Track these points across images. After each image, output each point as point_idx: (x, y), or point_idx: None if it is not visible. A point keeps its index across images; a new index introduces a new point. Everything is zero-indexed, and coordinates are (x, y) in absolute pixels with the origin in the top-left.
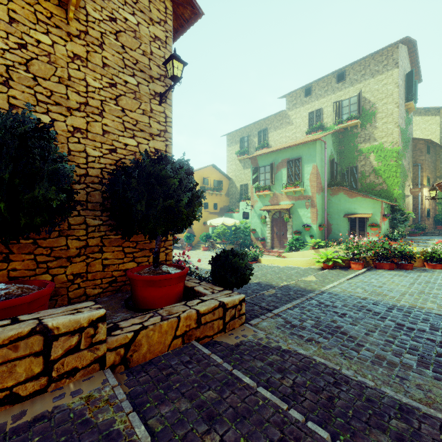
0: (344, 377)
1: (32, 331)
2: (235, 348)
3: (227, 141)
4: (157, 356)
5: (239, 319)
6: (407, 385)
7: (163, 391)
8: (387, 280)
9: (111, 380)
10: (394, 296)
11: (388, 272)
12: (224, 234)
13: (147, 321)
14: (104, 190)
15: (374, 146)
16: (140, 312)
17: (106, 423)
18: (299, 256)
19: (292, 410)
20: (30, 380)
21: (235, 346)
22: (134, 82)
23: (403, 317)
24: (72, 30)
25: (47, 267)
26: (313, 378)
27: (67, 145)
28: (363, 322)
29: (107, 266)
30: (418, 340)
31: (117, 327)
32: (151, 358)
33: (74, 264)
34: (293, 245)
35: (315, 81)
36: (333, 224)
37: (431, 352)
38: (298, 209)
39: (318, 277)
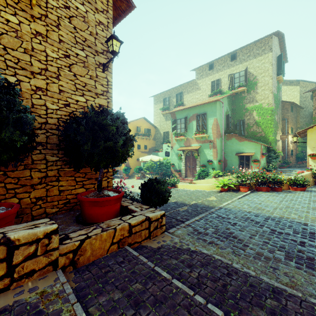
0: (235, 269)
1: None
2: (157, 250)
3: (154, 101)
4: (98, 258)
5: (161, 229)
6: (277, 273)
7: (101, 285)
8: (265, 198)
9: (61, 278)
10: (269, 210)
11: (265, 193)
12: (152, 167)
13: (91, 232)
14: (60, 134)
15: (256, 106)
16: (87, 225)
17: (55, 312)
18: (204, 183)
19: (197, 295)
20: None
21: (157, 249)
22: (83, 55)
23: (275, 225)
24: (35, 13)
25: (15, 193)
26: (212, 270)
27: (31, 100)
28: (248, 229)
29: (62, 191)
30: (285, 241)
31: (67, 237)
32: (94, 260)
33: (37, 190)
34: (201, 175)
35: (216, 60)
36: (228, 160)
37: (294, 249)
38: (204, 149)
39: (217, 197)
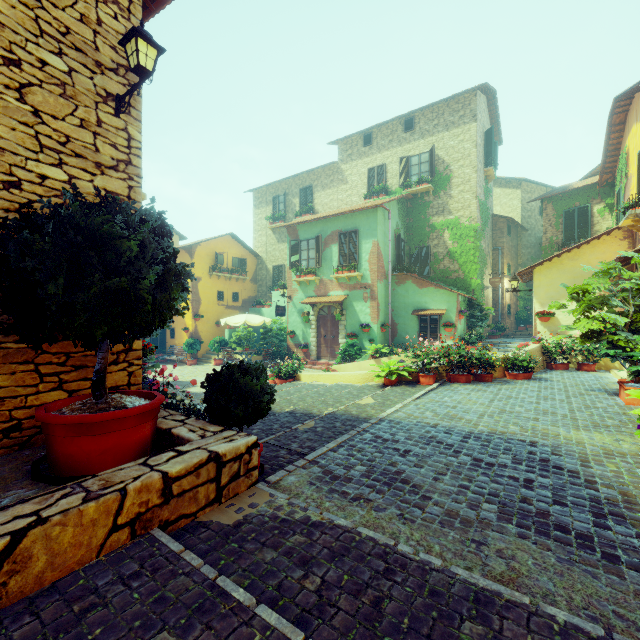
0: (401, 557)
1: None
2: (232, 531)
3: (254, 200)
4: (72, 572)
5: (248, 477)
6: (485, 554)
7: None
8: (463, 397)
9: None
10: (470, 419)
11: (464, 386)
12: (249, 339)
13: (51, 507)
14: None
15: (449, 221)
16: (59, 484)
17: None
18: (354, 369)
19: None
20: None
21: (233, 527)
22: (61, 66)
23: (481, 448)
24: None
25: None
26: (354, 567)
27: None
28: (432, 461)
29: None
30: (499, 481)
31: None
32: (57, 579)
33: None
34: (347, 353)
35: (376, 126)
36: (400, 323)
37: (515, 496)
38: (354, 303)
39: (376, 398)
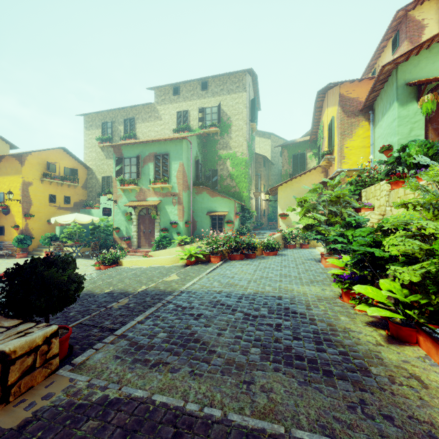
0: (188, 417)
1: None
2: (14, 435)
3: (85, 123)
4: None
5: (46, 367)
6: (253, 392)
7: None
8: (238, 269)
9: None
10: (243, 285)
11: (239, 262)
12: (79, 234)
13: None
14: None
15: (230, 154)
16: None
17: None
18: (166, 254)
19: None
20: None
21: (16, 429)
22: None
23: (250, 305)
24: None
25: None
26: None
27: None
28: (217, 320)
29: None
30: (261, 328)
31: None
32: None
33: None
34: (160, 243)
35: (182, 83)
36: (198, 221)
37: (271, 338)
38: (166, 206)
39: (180, 275)
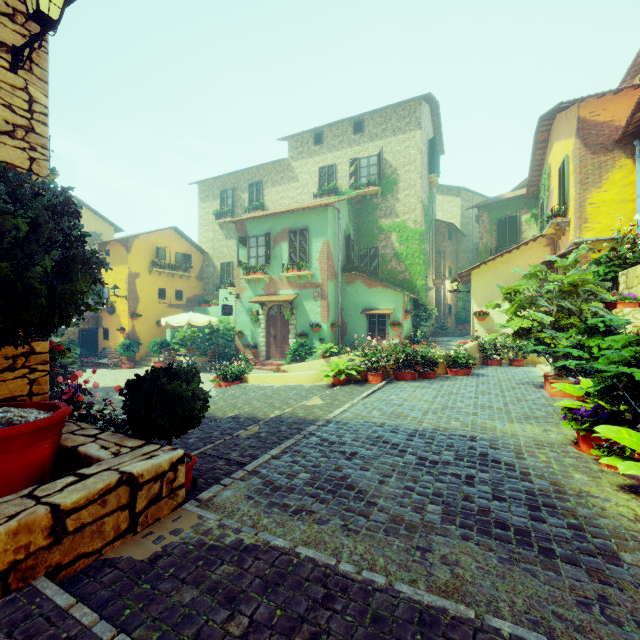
0: (342, 579)
1: None
2: (146, 568)
3: (200, 193)
4: None
5: (172, 498)
6: (430, 562)
7: None
8: (409, 394)
9: None
10: (415, 417)
11: (410, 384)
12: (193, 340)
13: None
14: None
15: (396, 224)
16: None
17: None
18: (305, 369)
19: None
20: None
21: (148, 562)
22: None
23: (426, 446)
24: None
25: None
26: (289, 598)
27: None
28: (378, 463)
29: None
30: (443, 479)
31: None
32: None
33: None
34: (297, 353)
35: (327, 126)
36: (350, 322)
37: (458, 495)
38: (304, 302)
39: (325, 398)
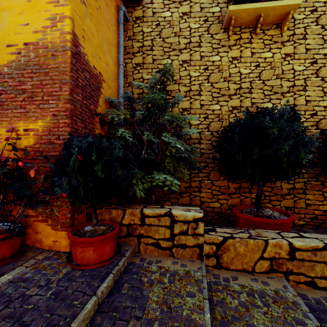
0: None
1: (323, 247)
2: None
3: None
4: None
5: None
6: None
7: None
8: None
9: None
10: None
11: None
12: None
13: None
14: None
15: None
16: None
17: None
18: None
19: None
20: (322, 278)
21: None
22: None
23: None
24: (284, 38)
25: (270, 199)
26: None
27: None
28: None
29: (308, 205)
30: None
31: None
32: None
33: (285, 200)
34: None
35: None
36: None
37: None
38: None
39: None
